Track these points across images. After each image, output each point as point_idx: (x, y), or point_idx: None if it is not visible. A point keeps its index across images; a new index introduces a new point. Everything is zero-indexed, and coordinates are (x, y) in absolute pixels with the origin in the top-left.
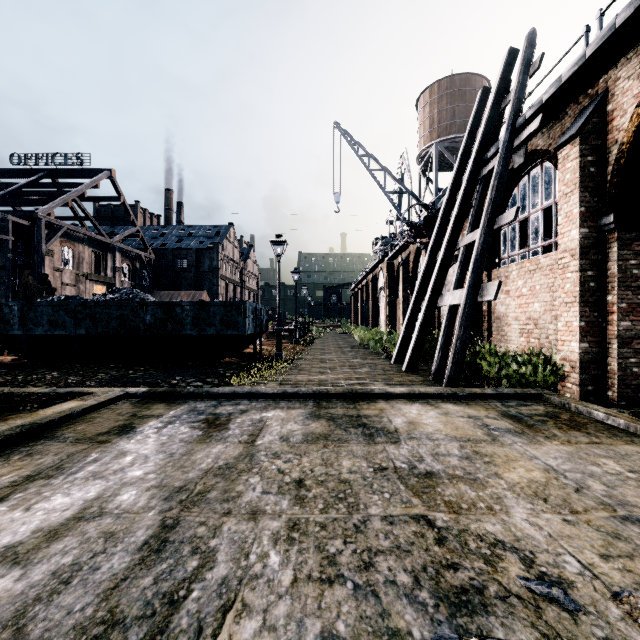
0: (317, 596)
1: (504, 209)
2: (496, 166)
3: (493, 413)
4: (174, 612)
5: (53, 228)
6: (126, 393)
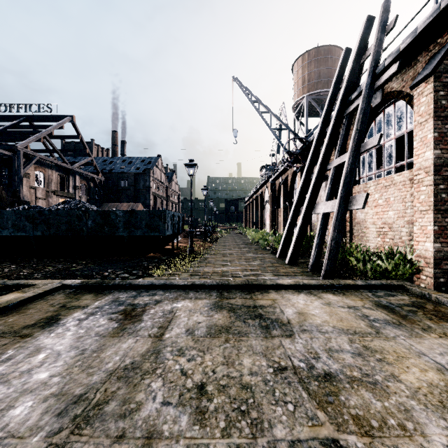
0: None
1: (363, 140)
2: (361, 103)
3: (368, 303)
4: None
5: (29, 157)
6: (63, 285)
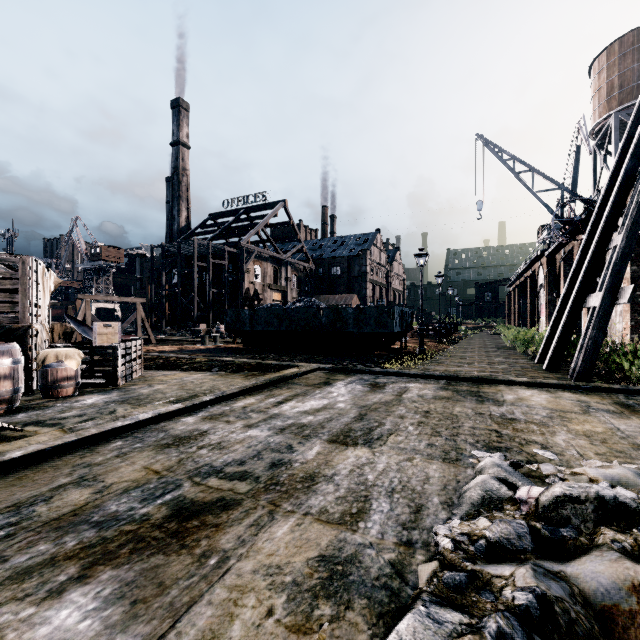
0: (428, 437)
1: None
2: None
3: (606, 401)
4: (372, 431)
5: (249, 252)
6: (319, 367)
